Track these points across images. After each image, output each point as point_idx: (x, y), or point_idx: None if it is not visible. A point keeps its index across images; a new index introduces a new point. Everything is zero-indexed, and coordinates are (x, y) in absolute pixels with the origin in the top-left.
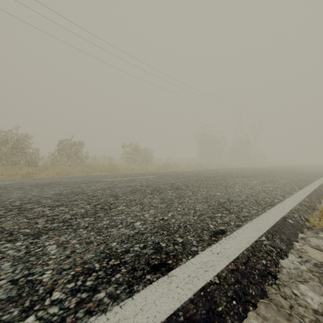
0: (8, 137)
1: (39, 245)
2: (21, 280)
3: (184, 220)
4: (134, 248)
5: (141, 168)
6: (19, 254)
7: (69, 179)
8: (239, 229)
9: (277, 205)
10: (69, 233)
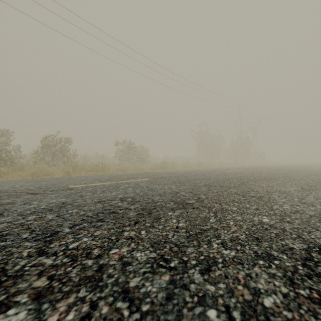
0: None
1: None
2: None
3: None
4: None
5: (135, 167)
6: None
7: (24, 184)
8: None
9: None
10: None
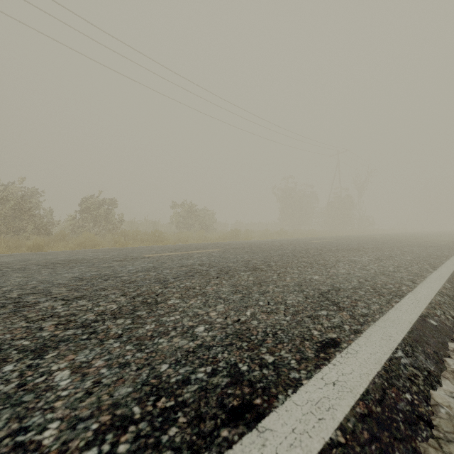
0: (8, 193)
1: (41, 370)
2: (5, 443)
3: (272, 322)
4: (197, 375)
5: (199, 237)
6: (7, 389)
7: (96, 254)
8: (360, 338)
9: (408, 295)
10: (92, 347)
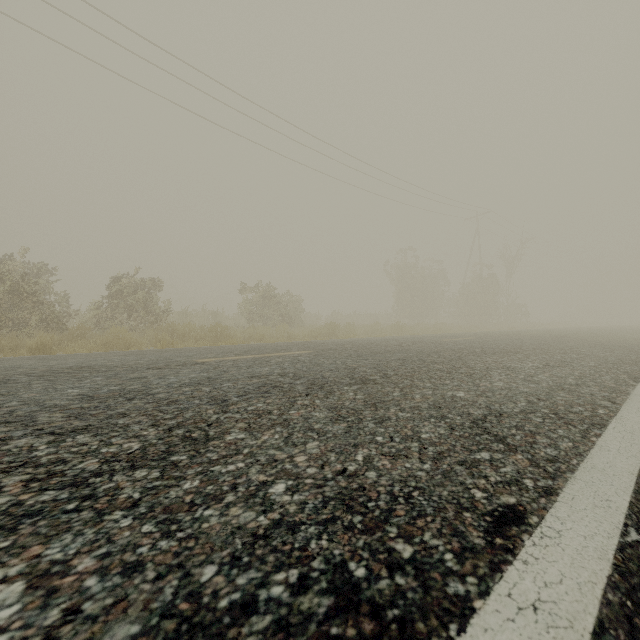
0: (3, 270)
1: None
2: None
3: (402, 474)
4: (271, 590)
5: (279, 333)
6: None
7: (125, 358)
8: (558, 505)
9: (611, 423)
10: (79, 528)
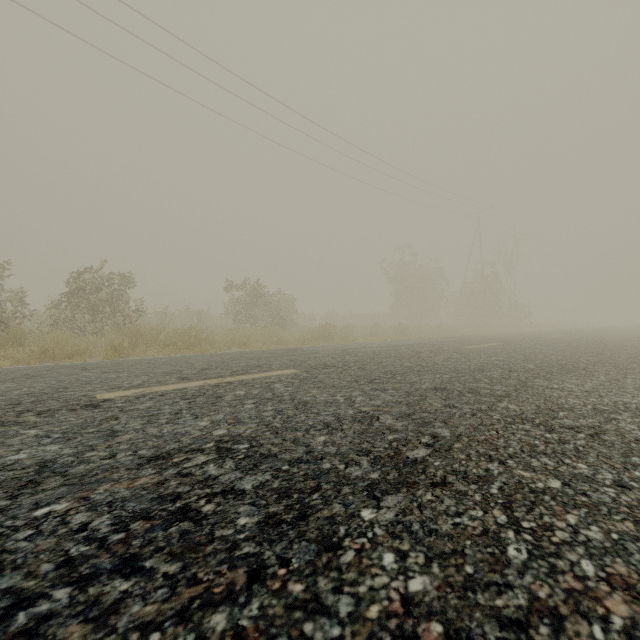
0: None
1: None
2: None
3: None
4: None
5: (267, 337)
6: None
7: None
8: None
9: None
10: None
